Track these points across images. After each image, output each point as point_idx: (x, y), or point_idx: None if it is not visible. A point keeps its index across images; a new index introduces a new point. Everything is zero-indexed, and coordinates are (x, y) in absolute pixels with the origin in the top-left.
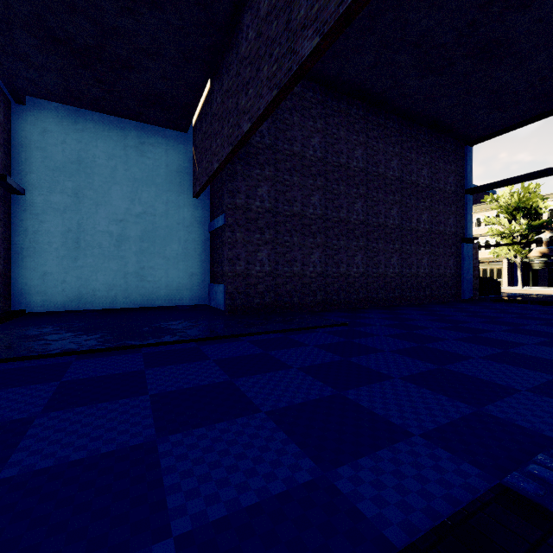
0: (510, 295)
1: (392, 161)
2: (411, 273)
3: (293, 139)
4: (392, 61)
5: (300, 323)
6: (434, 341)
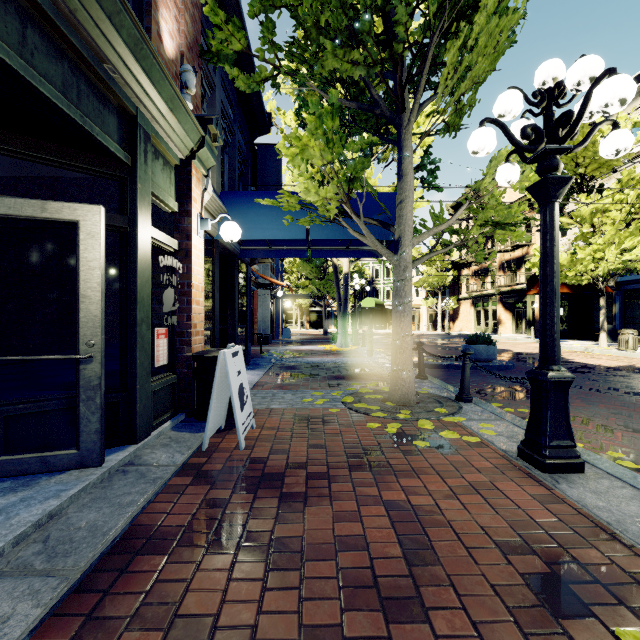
0: None
1: None
2: None
3: None
4: None
5: None
6: None
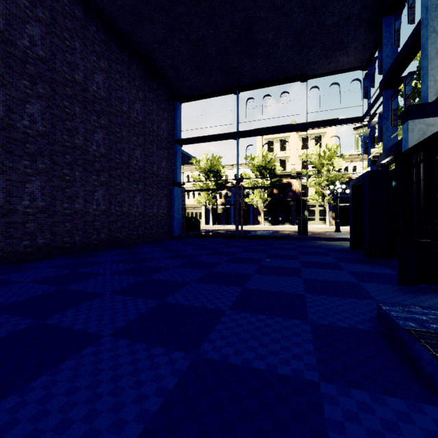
0: (206, 231)
1: (96, 74)
2: (122, 211)
3: None
4: None
5: None
6: (50, 366)
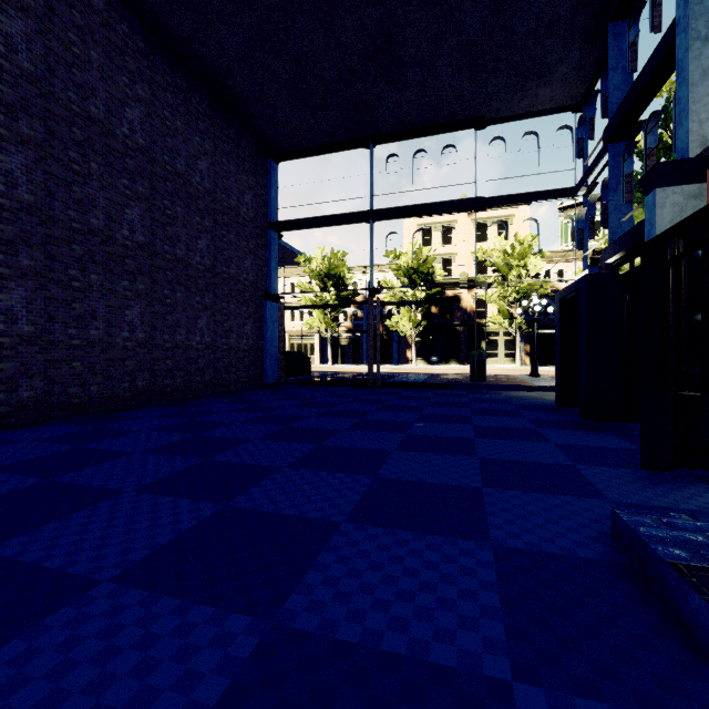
0: (320, 374)
1: (129, 107)
2: (176, 342)
3: None
4: None
5: None
6: None
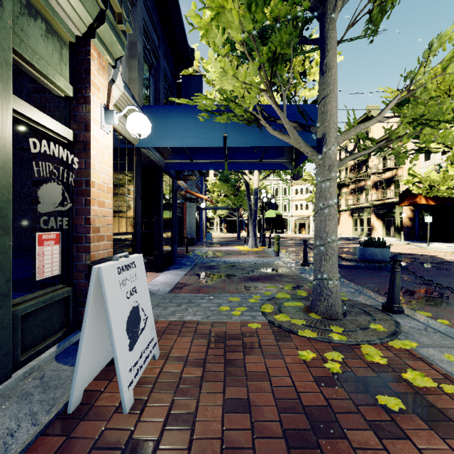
0: None
1: None
2: None
3: None
4: None
5: None
6: None
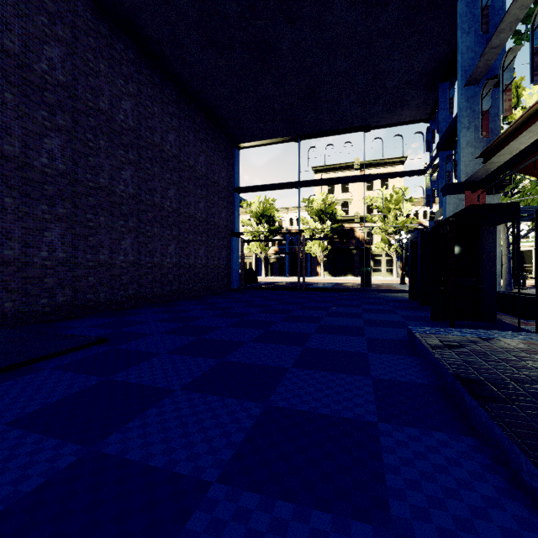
0: (263, 283)
1: (170, 134)
2: (189, 264)
3: (2, 23)
4: (172, 1)
5: (0, 356)
6: (233, 349)
